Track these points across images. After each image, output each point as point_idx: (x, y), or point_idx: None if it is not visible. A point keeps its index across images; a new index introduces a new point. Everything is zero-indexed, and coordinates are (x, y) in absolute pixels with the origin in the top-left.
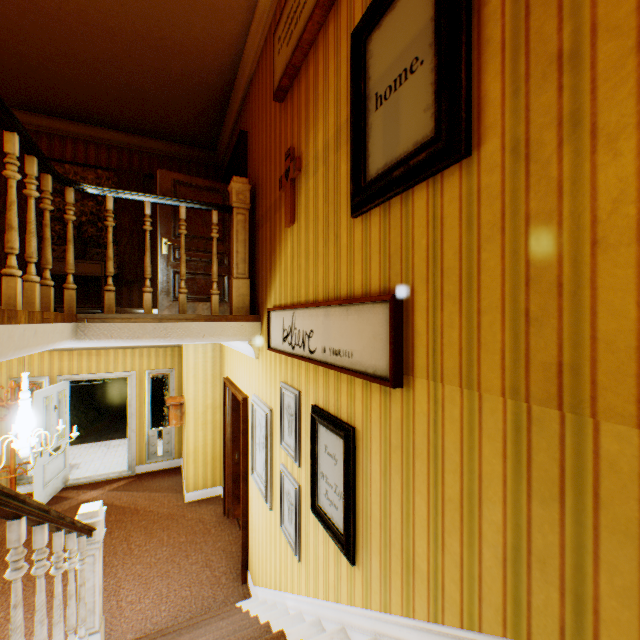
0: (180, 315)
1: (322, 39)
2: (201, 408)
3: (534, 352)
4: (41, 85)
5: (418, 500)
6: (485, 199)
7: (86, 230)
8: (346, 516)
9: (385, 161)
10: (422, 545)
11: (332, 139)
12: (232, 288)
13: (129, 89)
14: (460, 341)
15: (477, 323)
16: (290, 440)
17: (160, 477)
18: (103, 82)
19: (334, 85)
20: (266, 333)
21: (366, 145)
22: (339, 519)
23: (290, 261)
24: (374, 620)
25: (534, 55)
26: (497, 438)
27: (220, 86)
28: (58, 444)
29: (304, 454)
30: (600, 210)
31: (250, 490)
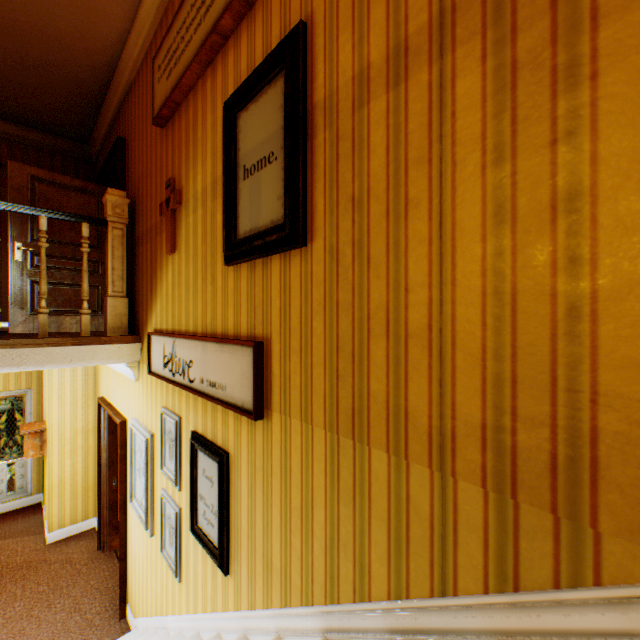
0: (40, 339)
1: (201, 89)
2: (69, 433)
3: (341, 399)
4: None
5: (275, 511)
6: (315, 282)
7: None
8: (221, 532)
9: (251, 226)
10: (277, 547)
11: (210, 186)
12: (107, 307)
13: None
14: (301, 386)
15: (311, 373)
16: (171, 465)
17: (11, 520)
18: None
19: (212, 138)
20: (147, 355)
21: (237, 206)
22: (216, 536)
23: (172, 288)
24: (243, 619)
25: (341, 191)
26: (322, 460)
27: (93, 82)
28: None
29: (185, 478)
30: (371, 310)
31: (130, 518)
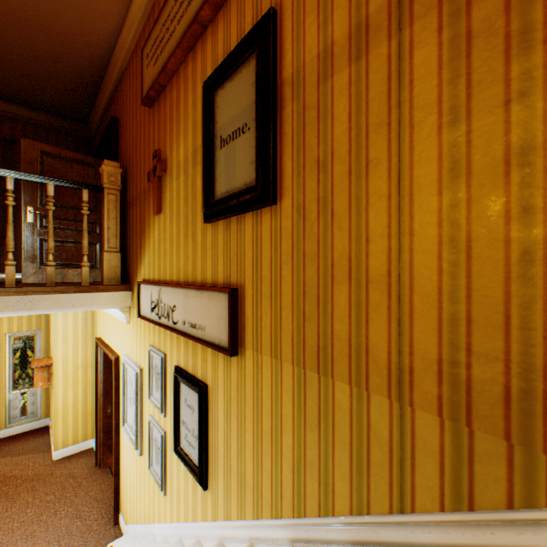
0: (48, 288)
1: (183, 72)
2: (71, 368)
3: (307, 338)
4: None
5: (248, 435)
6: (284, 235)
7: None
8: (200, 453)
9: (227, 189)
10: (250, 467)
11: (191, 156)
12: (104, 261)
13: None
14: (271, 326)
15: (280, 315)
16: (158, 395)
17: (24, 440)
18: None
19: (192, 114)
20: (137, 301)
21: (214, 172)
22: (196, 456)
23: (158, 244)
24: (220, 528)
25: (307, 155)
26: (290, 391)
27: (92, 71)
28: None
29: (169, 406)
30: (335, 259)
31: (122, 440)
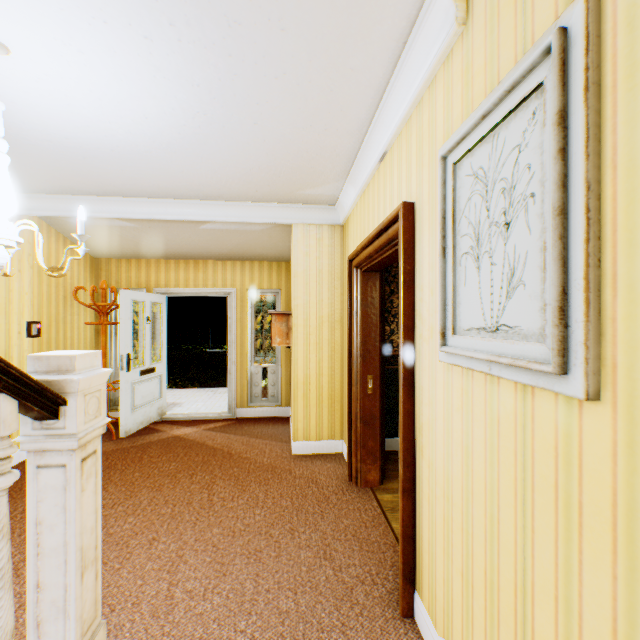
0: None
1: None
2: (313, 320)
3: None
4: None
5: None
6: None
7: None
8: None
9: None
10: None
11: None
12: None
13: None
14: None
15: None
16: None
17: (263, 424)
18: None
19: None
20: None
21: None
22: None
23: None
24: None
25: None
26: None
27: None
28: (151, 365)
29: None
30: None
31: (422, 407)
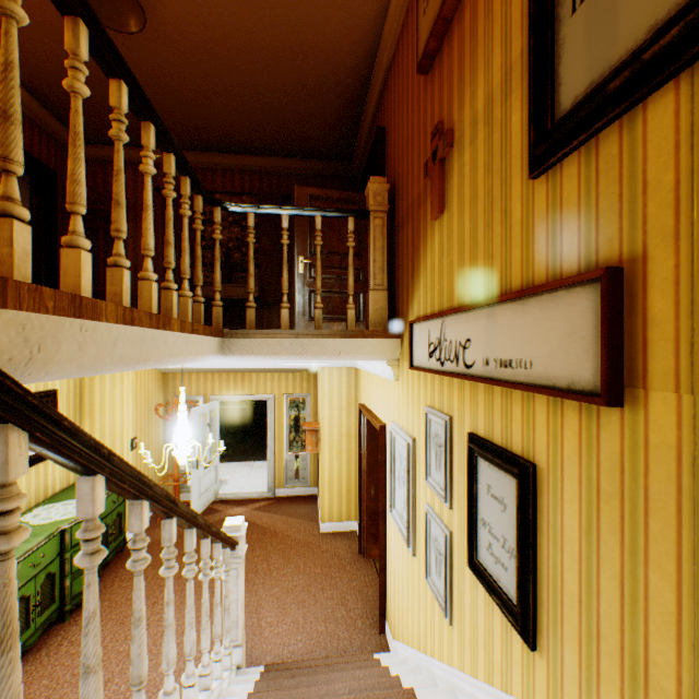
0: (315, 331)
1: None
2: (336, 435)
3: None
4: (196, 122)
5: (655, 580)
6: None
7: (232, 255)
8: (521, 581)
9: (589, 79)
10: (664, 651)
11: (497, 88)
12: (368, 301)
13: (268, 109)
14: None
15: None
16: (437, 476)
17: (296, 503)
18: (246, 107)
19: (500, 16)
20: (407, 351)
21: (554, 71)
22: (509, 583)
23: (437, 260)
24: None
25: None
26: None
27: (355, 84)
28: (210, 459)
29: (456, 494)
30: None
31: (388, 530)
